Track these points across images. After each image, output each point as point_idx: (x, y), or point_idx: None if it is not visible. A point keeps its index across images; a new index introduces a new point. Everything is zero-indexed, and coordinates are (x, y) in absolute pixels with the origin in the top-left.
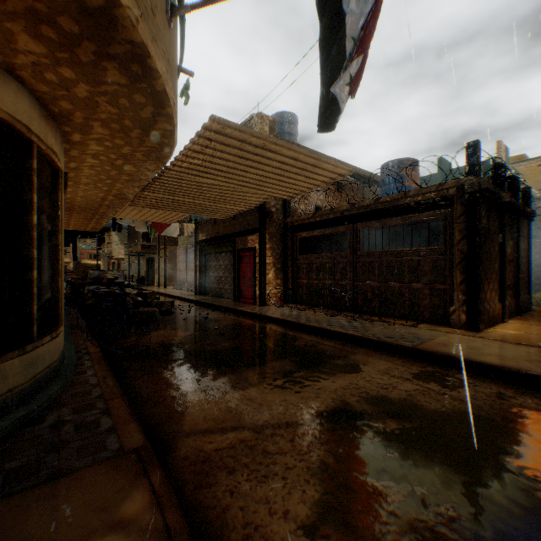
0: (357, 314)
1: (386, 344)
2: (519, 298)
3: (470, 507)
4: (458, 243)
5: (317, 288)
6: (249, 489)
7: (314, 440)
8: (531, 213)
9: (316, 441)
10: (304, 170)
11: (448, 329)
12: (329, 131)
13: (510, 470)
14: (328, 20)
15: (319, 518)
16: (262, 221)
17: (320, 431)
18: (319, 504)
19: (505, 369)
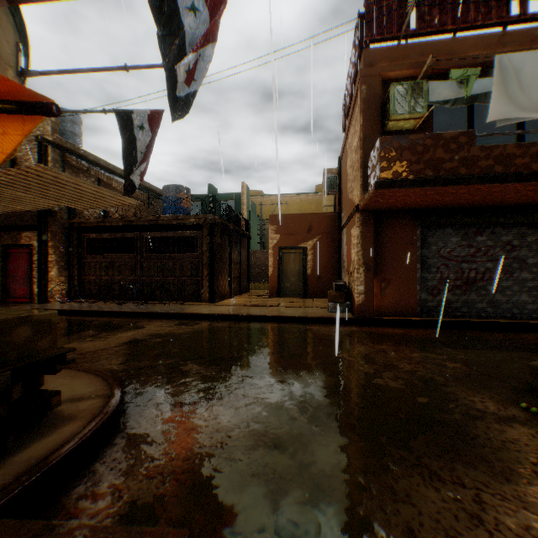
0: (144, 301)
1: (162, 314)
2: (242, 285)
3: (182, 348)
4: (206, 252)
5: (107, 283)
6: (91, 365)
7: (119, 350)
8: (249, 235)
9: (121, 350)
10: (104, 197)
11: (200, 303)
12: (126, 193)
13: (200, 340)
14: (126, 138)
15: (126, 362)
16: (44, 219)
17: (123, 347)
18: (125, 360)
19: (216, 315)
